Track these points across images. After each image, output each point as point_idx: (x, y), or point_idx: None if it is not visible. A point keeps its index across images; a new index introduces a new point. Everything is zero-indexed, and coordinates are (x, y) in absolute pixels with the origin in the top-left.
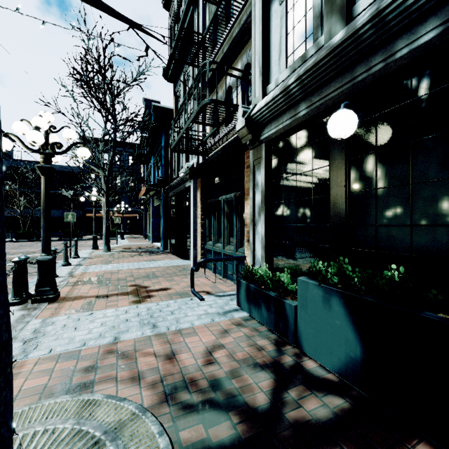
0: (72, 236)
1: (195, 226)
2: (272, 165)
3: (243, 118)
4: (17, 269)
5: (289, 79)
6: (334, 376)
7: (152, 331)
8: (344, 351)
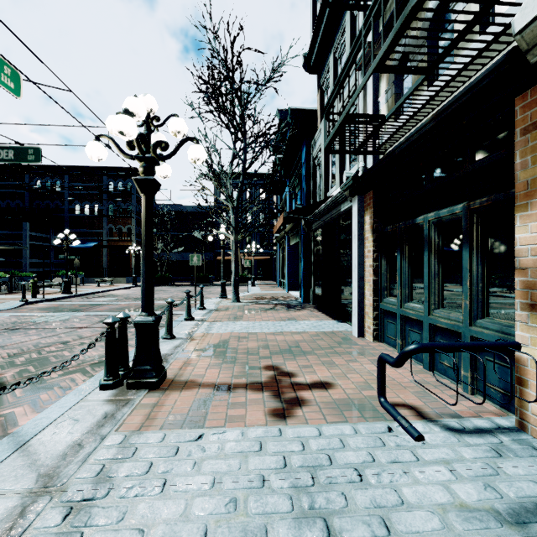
0: (203, 281)
1: (361, 272)
2: None
3: None
4: (110, 334)
5: None
6: None
7: None
8: None
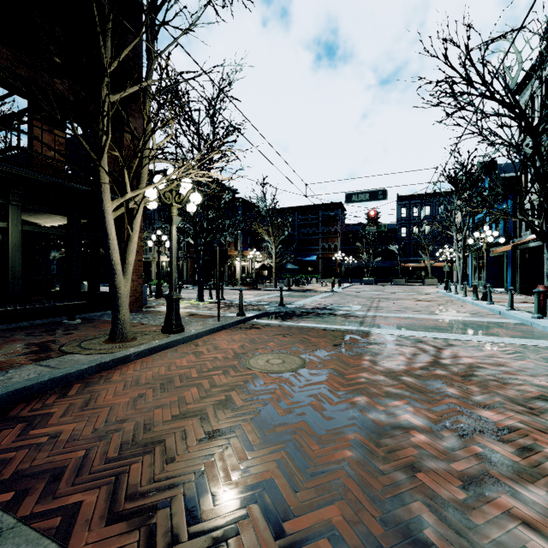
0: (400, 282)
1: None
2: None
3: None
4: (476, 287)
5: None
6: None
7: None
8: None
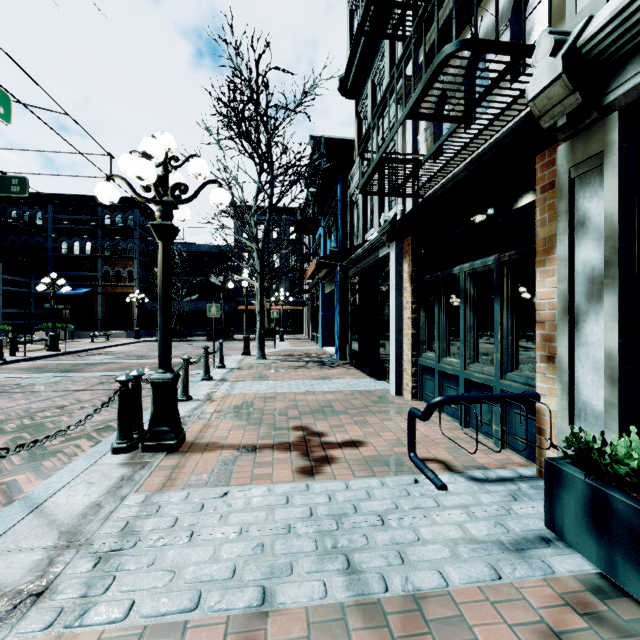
0: (222, 336)
1: (399, 324)
2: None
3: (555, 57)
4: (123, 393)
5: None
6: None
7: (347, 585)
8: None
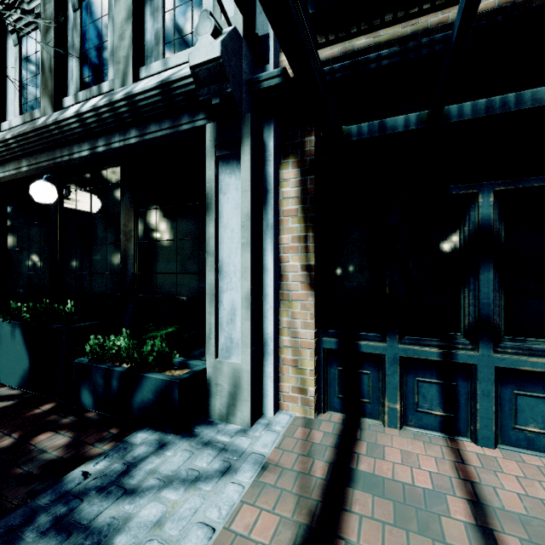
0: None
1: None
2: (8, 210)
3: None
4: None
5: (9, 133)
6: (21, 391)
7: None
8: (22, 368)
